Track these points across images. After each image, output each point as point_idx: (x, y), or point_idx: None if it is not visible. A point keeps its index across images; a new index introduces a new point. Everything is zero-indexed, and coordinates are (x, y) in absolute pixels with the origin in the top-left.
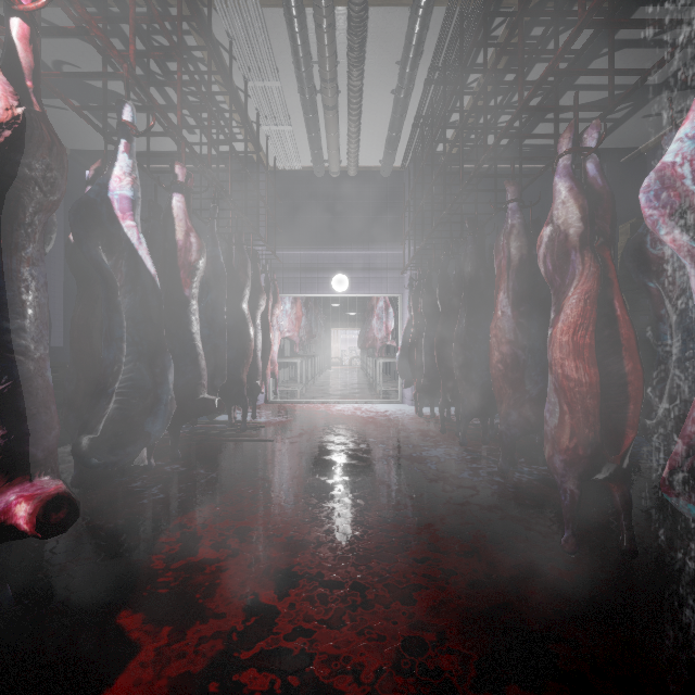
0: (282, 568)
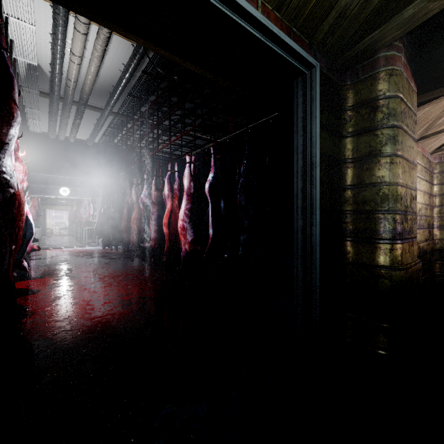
0: (69, 270)
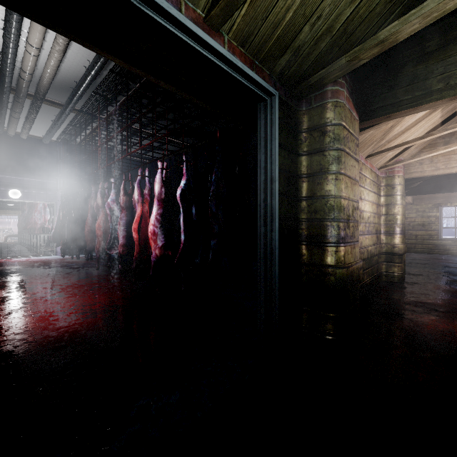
0: (24, 282)
